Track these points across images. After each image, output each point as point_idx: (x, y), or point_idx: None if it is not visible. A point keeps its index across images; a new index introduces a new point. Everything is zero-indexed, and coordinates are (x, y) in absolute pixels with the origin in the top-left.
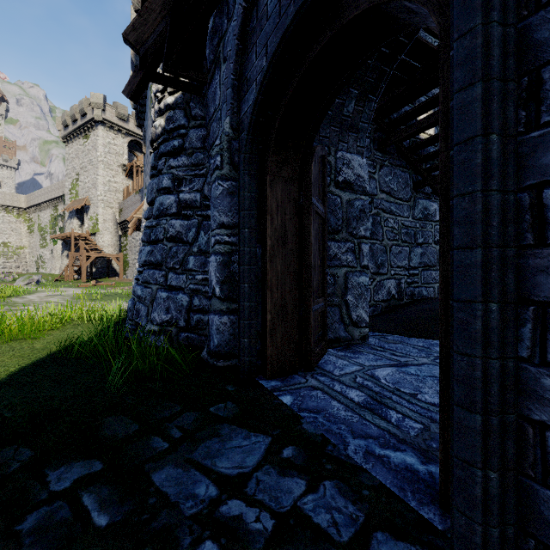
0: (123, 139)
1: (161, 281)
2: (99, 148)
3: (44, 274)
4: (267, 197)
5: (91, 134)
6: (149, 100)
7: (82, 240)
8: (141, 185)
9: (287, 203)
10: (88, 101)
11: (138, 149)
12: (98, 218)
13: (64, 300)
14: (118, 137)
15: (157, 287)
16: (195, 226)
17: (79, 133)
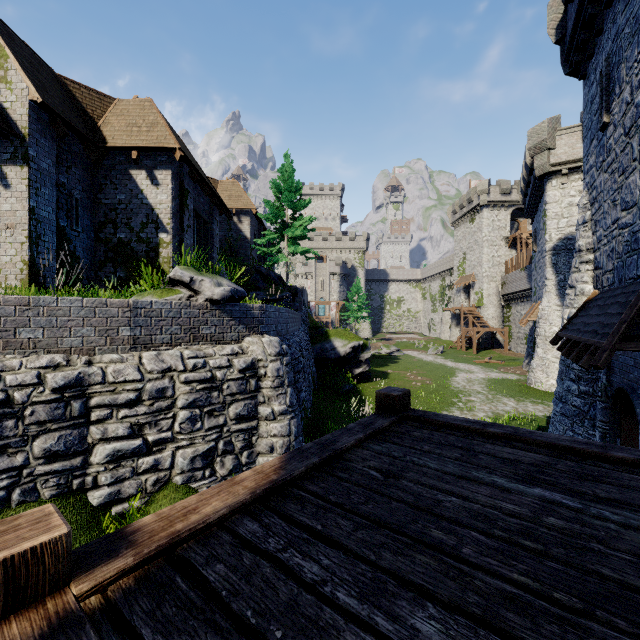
0: (505, 212)
1: (569, 426)
2: (483, 229)
3: (440, 341)
4: (621, 422)
5: (476, 217)
6: (543, 220)
7: (468, 311)
8: (526, 260)
9: (632, 424)
10: (473, 190)
11: (520, 215)
12: (482, 293)
13: (484, 390)
14: (500, 213)
15: (566, 427)
16: (588, 404)
17: (465, 218)
